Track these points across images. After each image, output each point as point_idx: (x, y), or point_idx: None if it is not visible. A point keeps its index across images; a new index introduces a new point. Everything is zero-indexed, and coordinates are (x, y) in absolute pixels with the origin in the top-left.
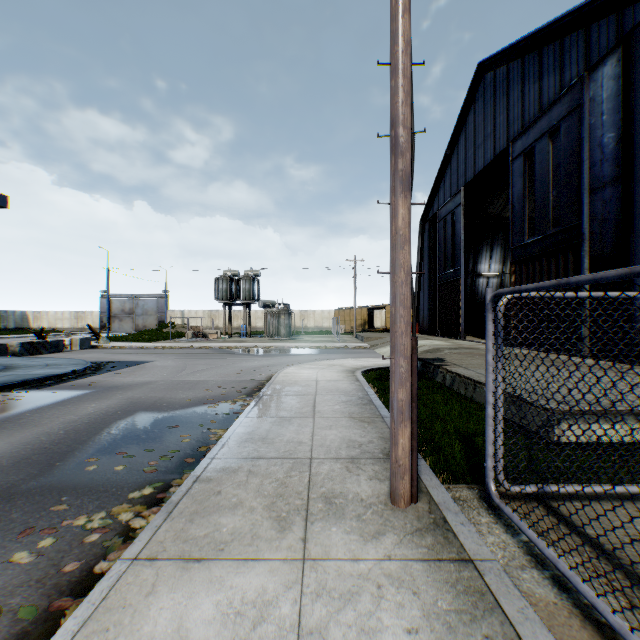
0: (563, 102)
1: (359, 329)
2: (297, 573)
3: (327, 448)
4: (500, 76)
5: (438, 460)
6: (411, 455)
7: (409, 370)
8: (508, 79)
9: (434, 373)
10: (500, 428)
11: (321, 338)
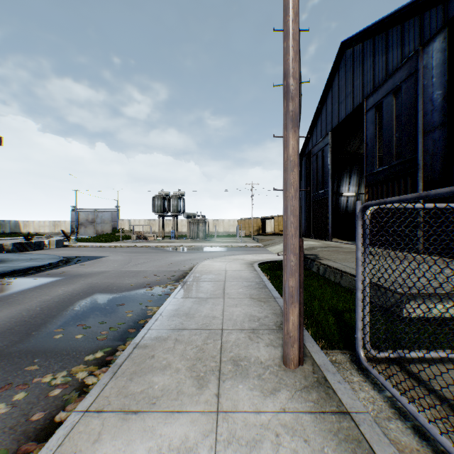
0: (403, 69)
1: (255, 233)
2: (212, 423)
3: (234, 321)
4: (357, 51)
5: (317, 330)
6: (299, 328)
7: (297, 264)
8: (363, 53)
9: (311, 265)
10: (367, 308)
11: (228, 240)
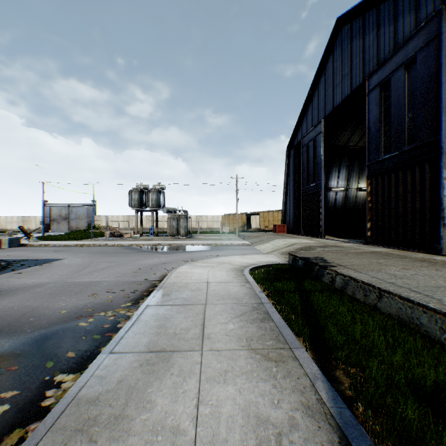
0: (419, 36)
1: (240, 229)
2: None
3: None
4: (356, 26)
5: None
6: None
7: None
8: (364, 27)
9: (319, 273)
10: None
11: (212, 237)
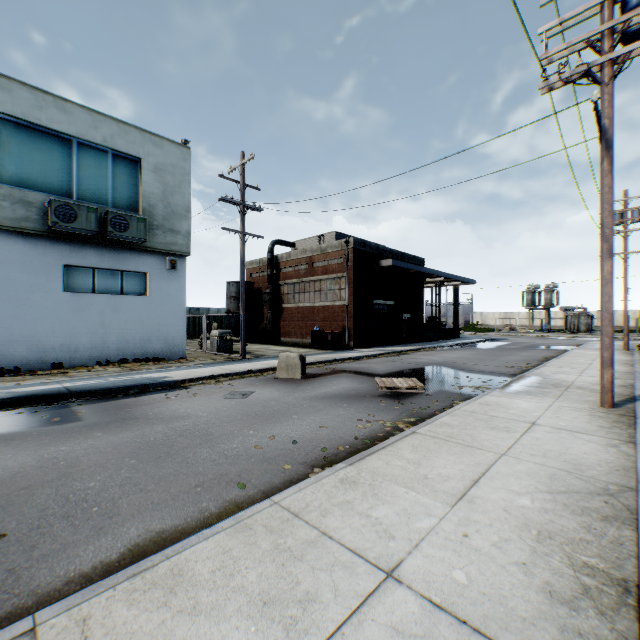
0: None
1: None
2: None
3: None
4: None
5: None
6: (626, 343)
7: (625, 328)
8: None
9: None
10: None
11: (619, 334)
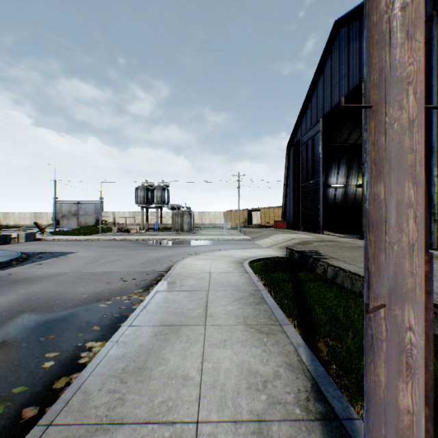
0: None
1: (241, 225)
2: None
3: (221, 391)
4: (353, 29)
5: None
6: None
7: (422, 334)
8: (360, 30)
9: (313, 265)
10: None
11: (214, 232)
